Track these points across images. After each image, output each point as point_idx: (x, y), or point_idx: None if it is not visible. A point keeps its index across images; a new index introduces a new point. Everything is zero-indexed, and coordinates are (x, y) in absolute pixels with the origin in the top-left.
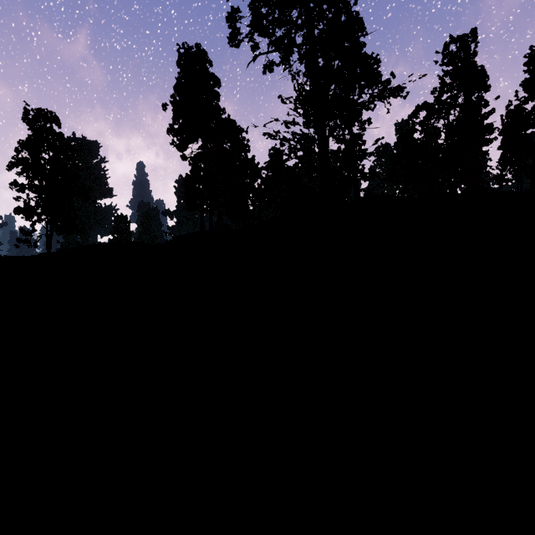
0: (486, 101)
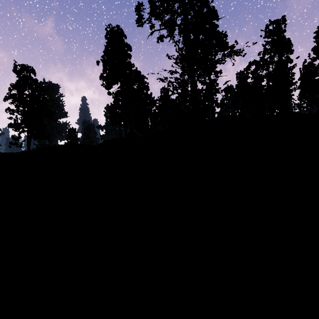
0: (291, 59)
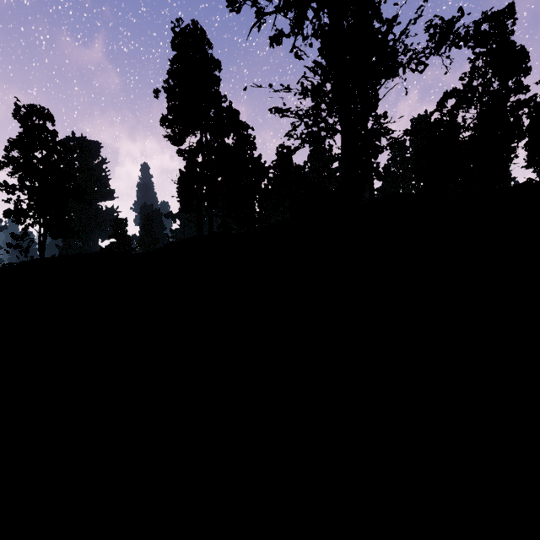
0: (526, 85)
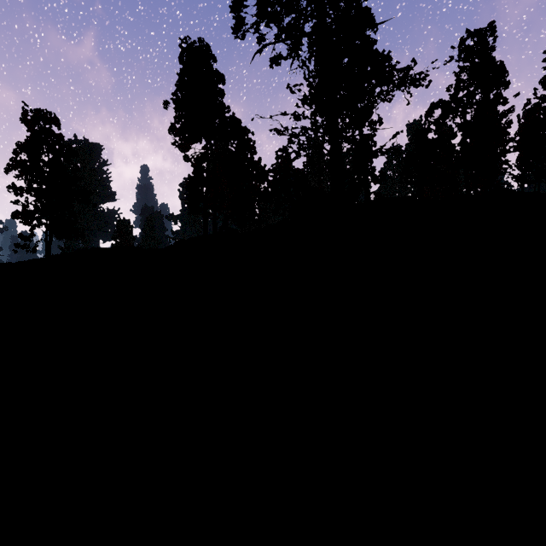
0: (505, 98)
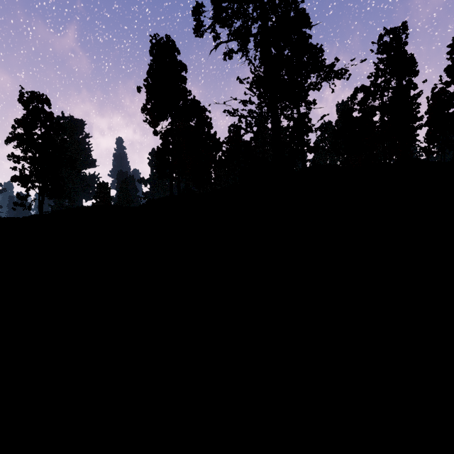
0: (415, 84)
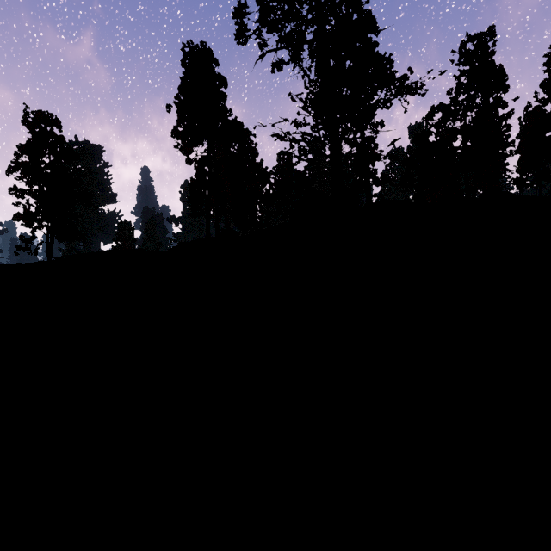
0: (504, 102)
